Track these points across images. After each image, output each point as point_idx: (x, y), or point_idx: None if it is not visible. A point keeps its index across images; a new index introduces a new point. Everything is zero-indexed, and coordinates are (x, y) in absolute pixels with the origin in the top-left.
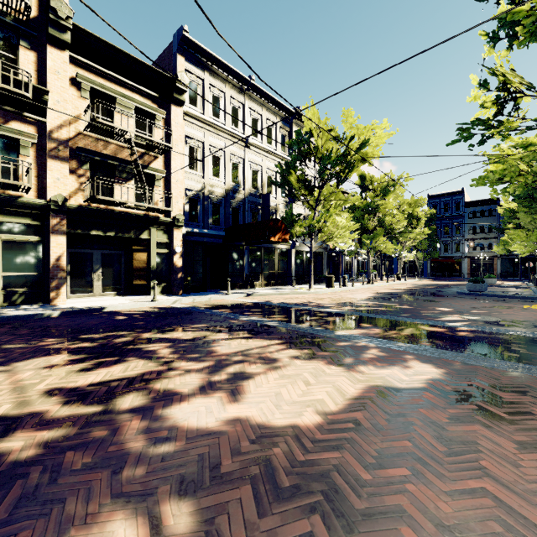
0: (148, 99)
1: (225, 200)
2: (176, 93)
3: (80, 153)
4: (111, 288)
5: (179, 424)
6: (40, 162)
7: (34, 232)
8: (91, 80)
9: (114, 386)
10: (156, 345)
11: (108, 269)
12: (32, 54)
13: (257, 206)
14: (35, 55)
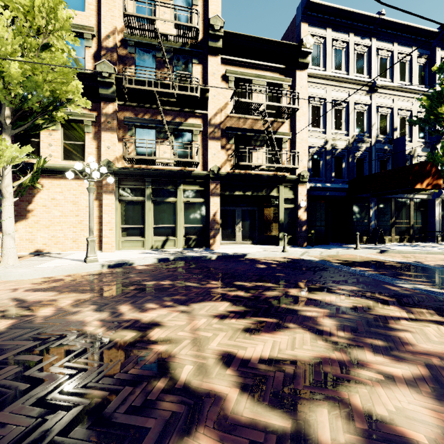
0: (277, 73)
1: (348, 151)
2: (301, 58)
3: (228, 132)
4: (247, 237)
5: None
6: (204, 144)
7: (201, 196)
8: (235, 72)
9: (290, 374)
10: (311, 309)
11: (246, 222)
12: (199, 67)
13: (386, 153)
14: (201, 67)
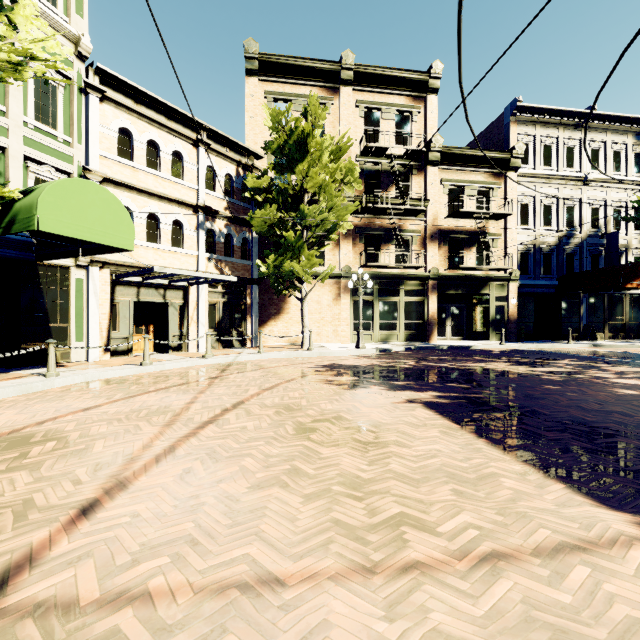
0: (487, 176)
1: (557, 248)
2: (512, 163)
3: (443, 236)
4: (456, 334)
5: (621, 382)
6: (421, 247)
7: (419, 295)
8: (450, 180)
9: (561, 372)
10: (555, 364)
11: (455, 319)
12: (417, 177)
13: (597, 248)
14: (419, 177)
